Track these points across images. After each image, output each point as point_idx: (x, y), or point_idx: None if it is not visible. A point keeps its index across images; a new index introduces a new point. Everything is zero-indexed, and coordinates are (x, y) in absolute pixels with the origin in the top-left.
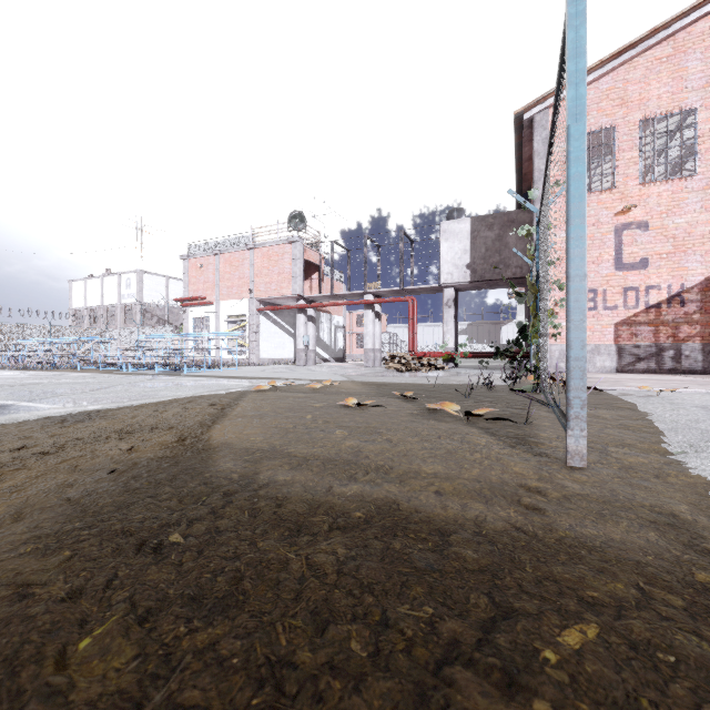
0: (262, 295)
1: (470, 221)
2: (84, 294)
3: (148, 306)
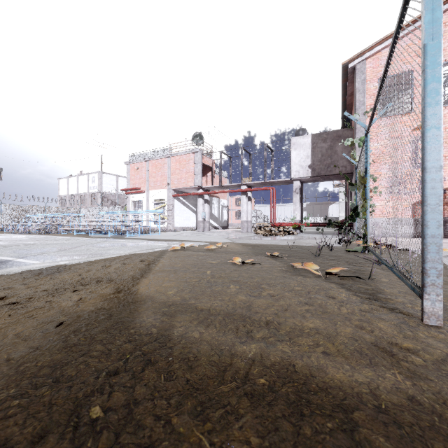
0: (175, 186)
1: (311, 136)
2: (67, 187)
3: (105, 194)
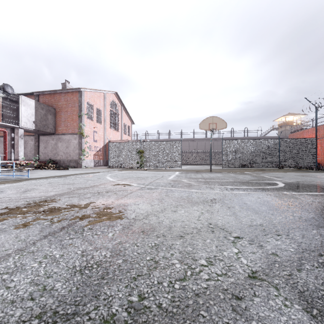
0: None
1: (35, 102)
2: None
3: None
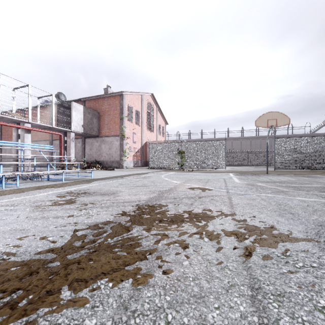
0: None
1: (83, 107)
2: None
3: None
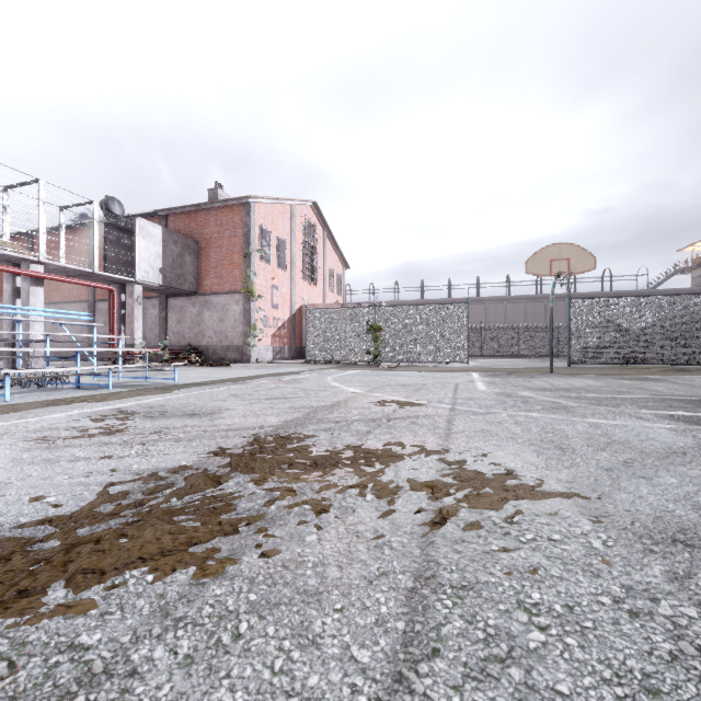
0: None
1: (163, 230)
2: None
3: None
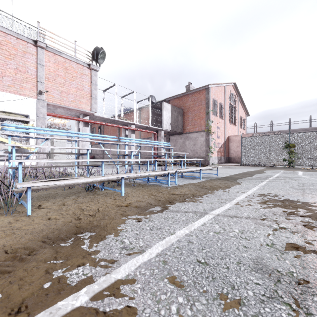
0: (56, 101)
1: (171, 106)
2: None
3: None
